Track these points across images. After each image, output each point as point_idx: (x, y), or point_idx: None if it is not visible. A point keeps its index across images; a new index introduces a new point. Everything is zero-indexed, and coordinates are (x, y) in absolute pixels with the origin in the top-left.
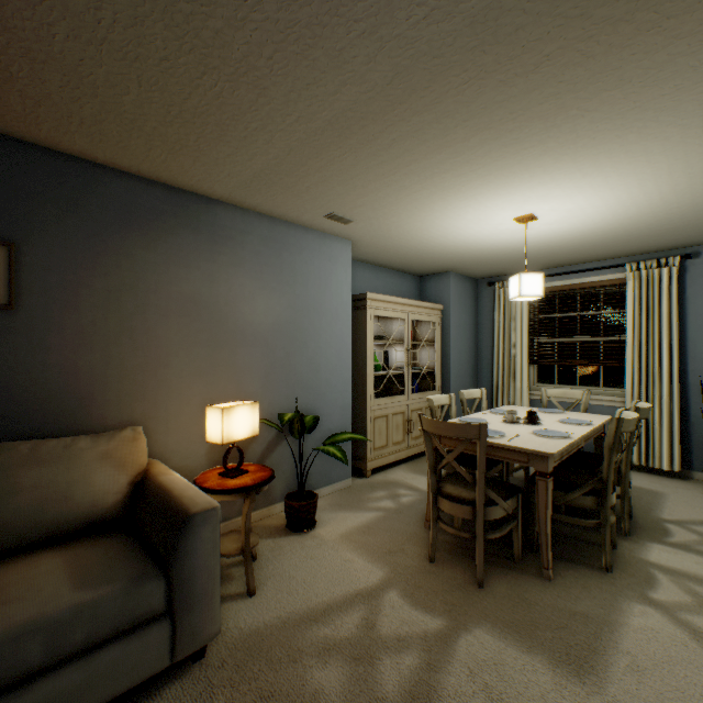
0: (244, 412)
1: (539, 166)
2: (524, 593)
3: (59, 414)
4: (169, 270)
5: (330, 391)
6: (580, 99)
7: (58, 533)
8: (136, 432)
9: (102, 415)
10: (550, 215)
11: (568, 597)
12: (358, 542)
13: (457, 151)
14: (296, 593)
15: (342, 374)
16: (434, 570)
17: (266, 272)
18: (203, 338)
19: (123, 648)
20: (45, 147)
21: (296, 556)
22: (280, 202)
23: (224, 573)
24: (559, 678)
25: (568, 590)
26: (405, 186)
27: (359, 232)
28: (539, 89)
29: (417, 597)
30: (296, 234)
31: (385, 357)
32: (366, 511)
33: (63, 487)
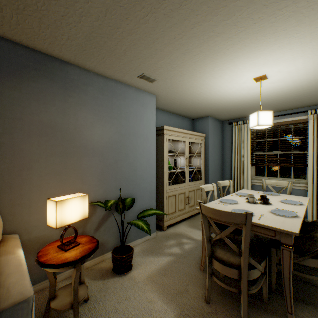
0: (76, 202)
1: (284, 29)
2: None
3: None
4: (31, 105)
5: (142, 182)
6: None
7: None
8: None
9: None
10: (276, 76)
11: None
12: (158, 283)
13: (229, 11)
14: None
15: (149, 172)
16: (210, 311)
17: (102, 110)
18: (57, 151)
19: None
20: None
21: (115, 297)
22: (108, 64)
23: (63, 315)
24: None
25: None
26: (189, 49)
27: (160, 89)
28: None
29: None
30: (121, 88)
31: (174, 162)
32: (163, 256)
33: None
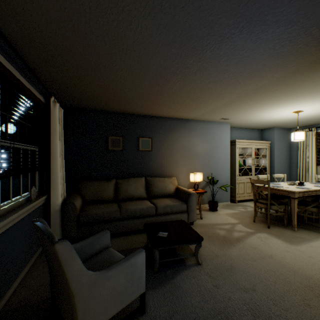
0: (198, 175)
1: (291, 102)
2: (283, 231)
3: (159, 173)
4: (179, 139)
5: (222, 172)
6: (293, 91)
7: (164, 195)
8: (175, 178)
9: (166, 174)
10: (308, 109)
11: (299, 234)
12: (230, 215)
13: (260, 103)
14: (212, 220)
15: (226, 167)
16: (254, 223)
17: (202, 137)
18: (186, 156)
19: (180, 215)
20: (156, 116)
21: (212, 215)
22: (207, 118)
23: None
24: (283, 243)
25: (300, 233)
26: (245, 110)
27: (232, 121)
28: (278, 92)
29: (247, 226)
30: (211, 124)
31: (243, 162)
32: (234, 210)
33: (165, 186)
